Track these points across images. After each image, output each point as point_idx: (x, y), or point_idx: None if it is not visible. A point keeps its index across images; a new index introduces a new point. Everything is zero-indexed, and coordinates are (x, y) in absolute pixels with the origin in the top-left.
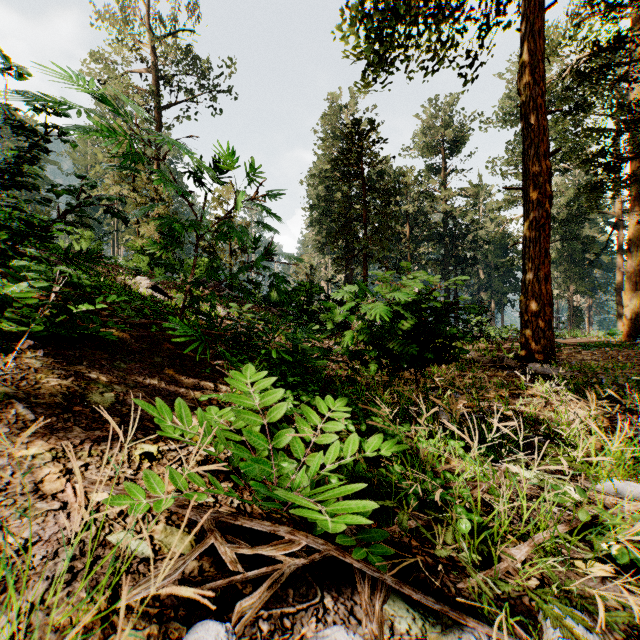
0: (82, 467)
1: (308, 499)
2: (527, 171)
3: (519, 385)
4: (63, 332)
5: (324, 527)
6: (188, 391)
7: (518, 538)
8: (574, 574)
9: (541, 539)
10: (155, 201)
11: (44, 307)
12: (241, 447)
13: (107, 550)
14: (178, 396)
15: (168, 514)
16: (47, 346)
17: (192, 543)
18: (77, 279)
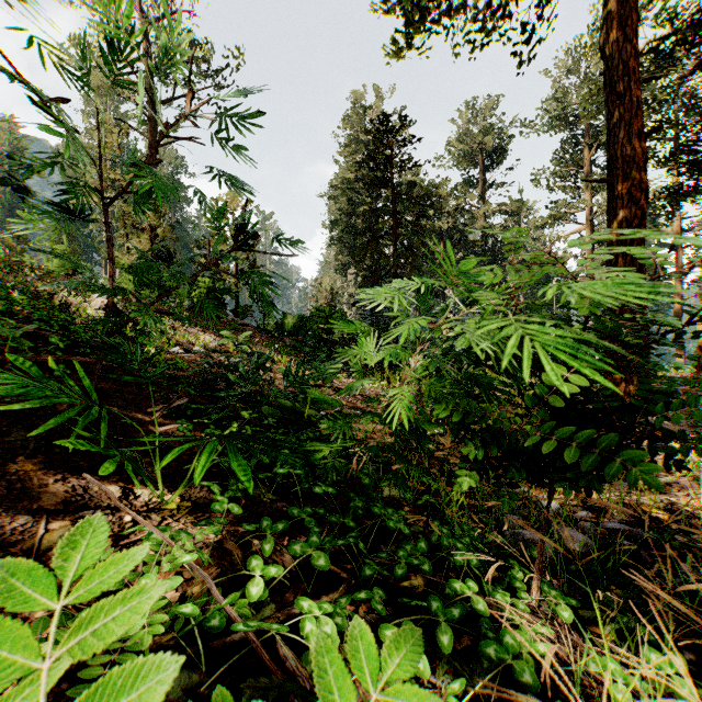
0: None
1: None
2: (614, 157)
3: None
4: None
5: None
6: (34, 524)
7: None
8: None
9: None
10: None
11: None
12: None
13: None
14: None
15: None
16: None
17: None
18: None
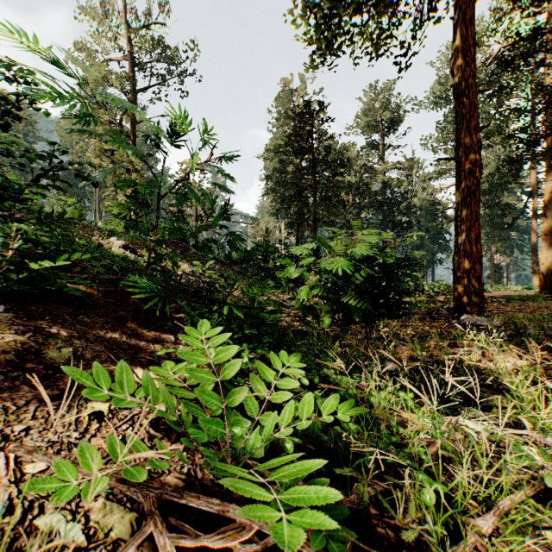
0: (23, 432)
1: (260, 478)
2: (459, 143)
3: (456, 335)
4: (25, 288)
5: (278, 539)
6: (148, 344)
7: (479, 502)
8: (545, 548)
9: (506, 506)
10: (131, 172)
11: (1, 263)
12: (194, 405)
13: (32, 538)
14: (138, 349)
15: (110, 486)
16: (11, 301)
17: (133, 523)
18: (35, 236)
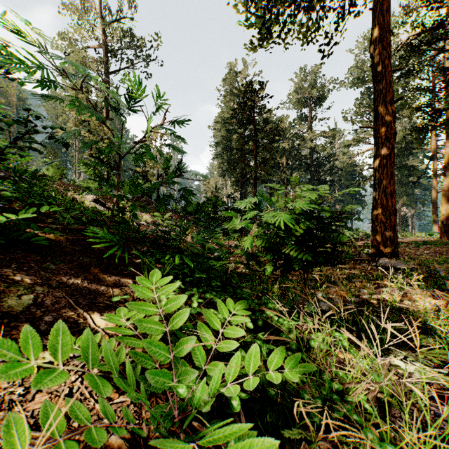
0: None
1: None
2: (377, 114)
3: (377, 277)
4: None
5: None
6: (108, 289)
7: None
8: None
9: None
10: None
11: None
12: (143, 355)
13: None
14: (97, 294)
15: None
16: None
17: None
18: None
